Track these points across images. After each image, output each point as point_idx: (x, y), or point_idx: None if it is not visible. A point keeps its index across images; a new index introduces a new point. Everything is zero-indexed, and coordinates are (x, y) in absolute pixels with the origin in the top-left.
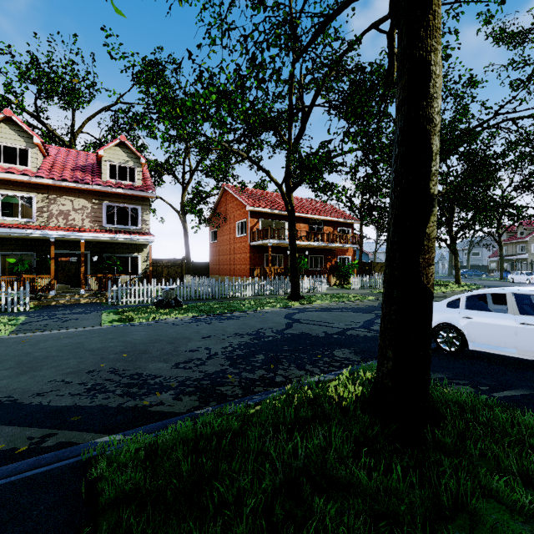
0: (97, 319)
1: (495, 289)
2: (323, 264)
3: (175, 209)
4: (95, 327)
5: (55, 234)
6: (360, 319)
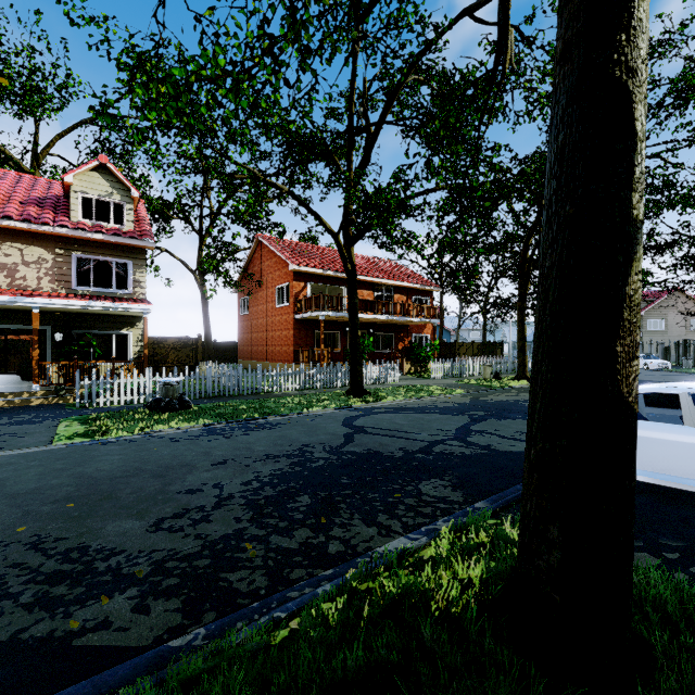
0: (48, 432)
1: (660, 388)
2: (393, 344)
3: (189, 267)
4: (40, 448)
5: None
6: (450, 426)
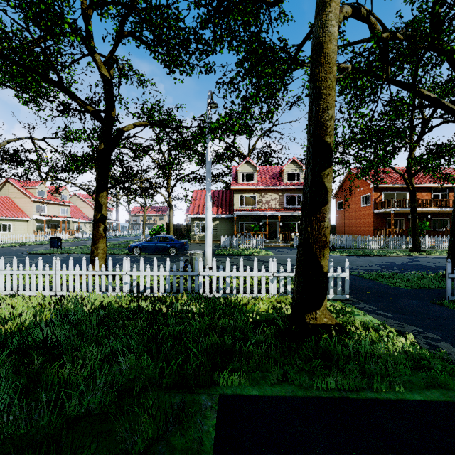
0: None
1: None
2: (448, 225)
3: None
4: None
5: (269, 213)
6: None
